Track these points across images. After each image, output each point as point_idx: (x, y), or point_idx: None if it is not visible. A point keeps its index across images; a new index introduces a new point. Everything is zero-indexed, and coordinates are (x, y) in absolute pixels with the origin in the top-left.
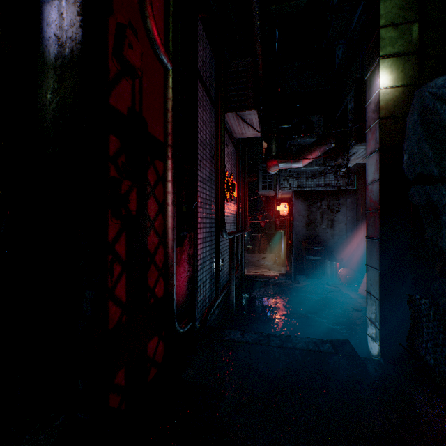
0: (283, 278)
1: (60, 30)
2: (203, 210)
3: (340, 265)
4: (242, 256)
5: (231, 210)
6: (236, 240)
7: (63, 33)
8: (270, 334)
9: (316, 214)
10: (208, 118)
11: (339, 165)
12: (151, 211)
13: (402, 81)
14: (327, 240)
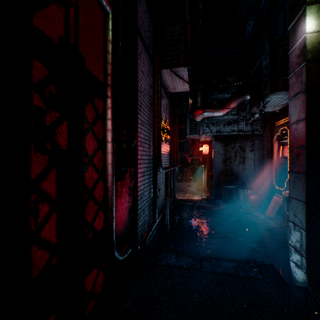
0: (205, 202)
1: None
2: (142, 148)
3: (250, 192)
4: (174, 185)
5: (166, 149)
6: (170, 173)
7: None
8: (202, 258)
9: (231, 153)
10: (147, 71)
11: (253, 113)
12: (89, 147)
13: None
14: (239, 172)
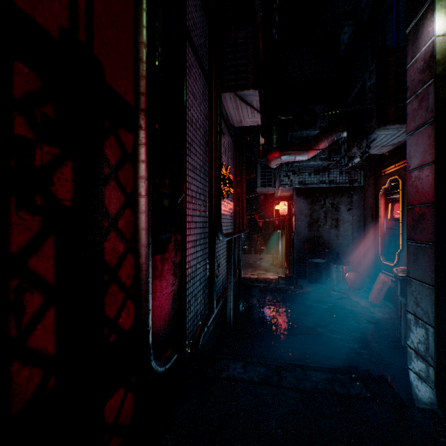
0: (283, 282)
1: None
2: (194, 206)
3: (347, 268)
4: (239, 259)
5: (228, 207)
6: (233, 241)
7: None
8: (281, 367)
9: (319, 213)
10: (201, 94)
11: (352, 156)
12: (111, 203)
13: None
14: (331, 241)
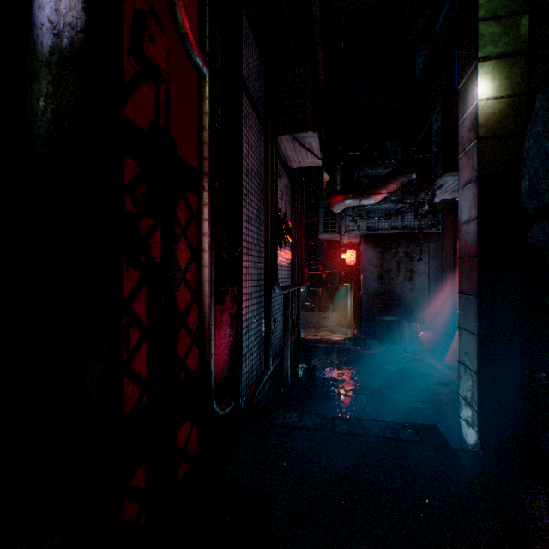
0: (349, 343)
1: (57, 14)
2: (249, 257)
3: (421, 327)
4: (298, 315)
5: (285, 258)
6: (291, 295)
7: (61, 19)
8: (336, 417)
9: (391, 263)
10: (256, 141)
11: (421, 201)
12: (181, 258)
13: (507, 91)
14: (404, 295)
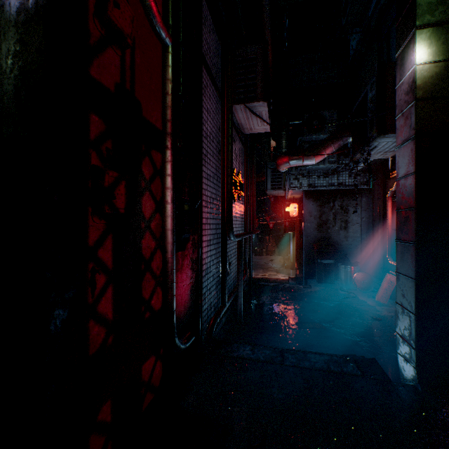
0: (293, 282)
1: None
2: (208, 209)
3: (355, 269)
4: (250, 259)
5: (239, 210)
6: (244, 242)
7: None
8: (284, 350)
9: (329, 215)
10: (214, 109)
11: (357, 161)
12: (146, 209)
13: (444, 55)
14: (340, 242)
